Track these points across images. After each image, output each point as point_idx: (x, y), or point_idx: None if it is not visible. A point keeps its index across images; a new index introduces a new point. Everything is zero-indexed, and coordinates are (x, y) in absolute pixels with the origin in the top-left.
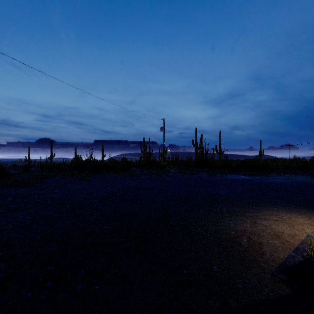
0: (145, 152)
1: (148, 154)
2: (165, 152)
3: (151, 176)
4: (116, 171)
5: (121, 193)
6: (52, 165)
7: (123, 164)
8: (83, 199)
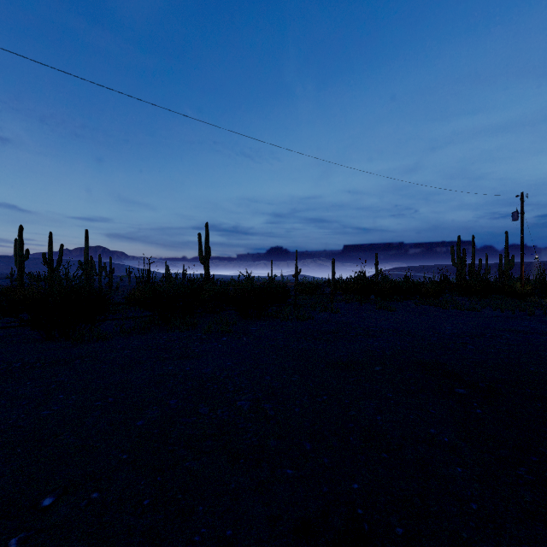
0: (464, 264)
1: (470, 268)
2: (510, 263)
3: (503, 312)
4: (419, 299)
5: (493, 334)
6: (312, 285)
7: (433, 287)
8: (438, 335)
